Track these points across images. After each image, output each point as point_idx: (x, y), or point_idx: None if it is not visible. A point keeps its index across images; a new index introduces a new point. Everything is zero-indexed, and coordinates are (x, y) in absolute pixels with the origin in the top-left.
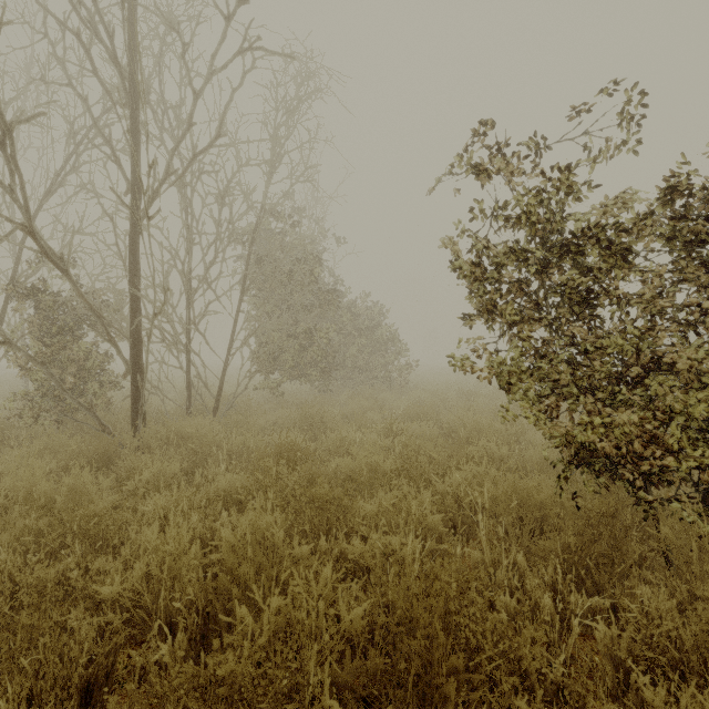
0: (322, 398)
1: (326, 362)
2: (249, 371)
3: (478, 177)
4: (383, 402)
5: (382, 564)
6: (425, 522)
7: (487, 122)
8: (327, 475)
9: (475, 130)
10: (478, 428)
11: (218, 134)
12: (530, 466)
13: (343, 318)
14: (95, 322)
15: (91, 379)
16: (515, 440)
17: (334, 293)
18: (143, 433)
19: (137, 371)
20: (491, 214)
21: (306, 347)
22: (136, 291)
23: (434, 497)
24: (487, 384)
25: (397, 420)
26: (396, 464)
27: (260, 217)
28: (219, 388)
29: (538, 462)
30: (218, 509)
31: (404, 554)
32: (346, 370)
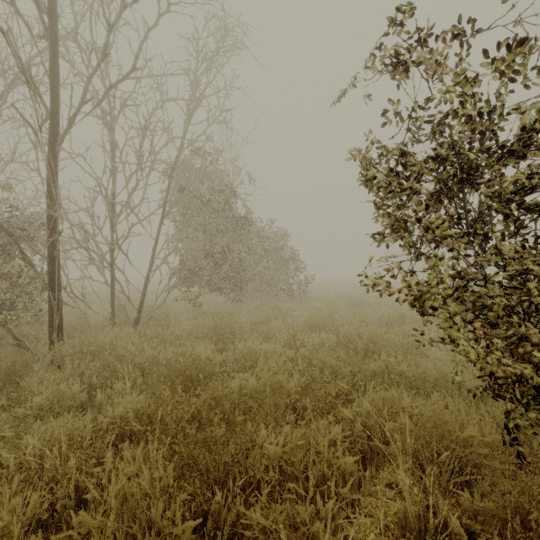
0: (234, 308)
1: (238, 277)
2: (167, 286)
3: (398, 70)
4: (286, 311)
5: (288, 539)
6: (337, 465)
7: (408, 7)
8: (230, 396)
9: (394, 16)
10: (374, 340)
11: (134, 67)
12: (426, 379)
13: (253, 240)
14: (30, 243)
15: (22, 294)
16: (407, 350)
17: (244, 219)
18: (57, 347)
19: (54, 288)
20: (410, 115)
21: (220, 264)
22: (53, 212)
23: (345, 433)
24: (370, 295)
25: (297, 328)
26: (300, 383)
27: (179, 152)
28: (141, 301)
29: (437, 377)
30: (106, 445)
31: (317, 531)
32: (255, 283)
